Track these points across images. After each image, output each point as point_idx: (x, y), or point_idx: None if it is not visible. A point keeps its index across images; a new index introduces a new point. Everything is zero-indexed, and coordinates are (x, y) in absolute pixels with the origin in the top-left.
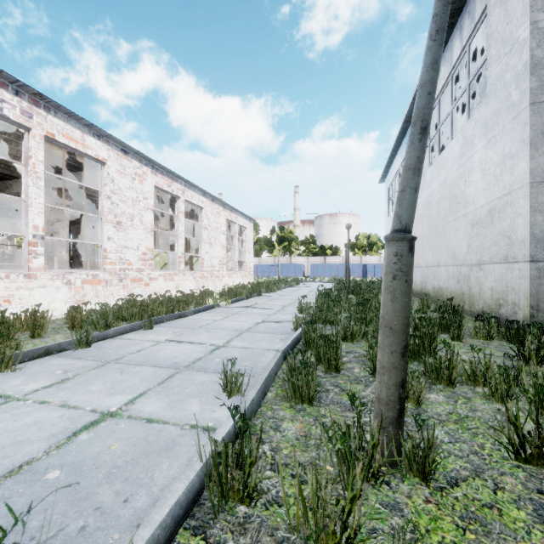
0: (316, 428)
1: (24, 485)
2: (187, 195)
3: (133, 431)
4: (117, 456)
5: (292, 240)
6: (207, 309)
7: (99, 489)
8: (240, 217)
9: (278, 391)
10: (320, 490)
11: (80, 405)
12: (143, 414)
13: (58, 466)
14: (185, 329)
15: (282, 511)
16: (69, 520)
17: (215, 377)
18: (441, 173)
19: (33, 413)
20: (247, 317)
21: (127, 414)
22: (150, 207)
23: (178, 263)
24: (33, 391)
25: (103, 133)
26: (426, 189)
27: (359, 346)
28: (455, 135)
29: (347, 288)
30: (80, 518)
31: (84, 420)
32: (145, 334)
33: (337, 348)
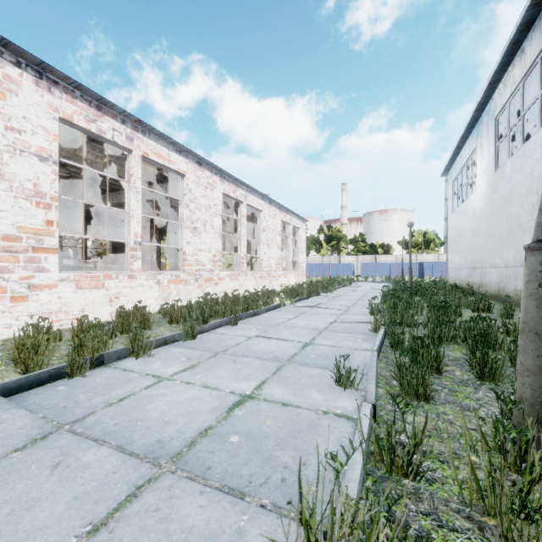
0: (443, 424)
1: (218, 444)
2: (248, 199)
3: (275, 411)
4: (276, 430)
5: (340, 239)
6: (275, 308)
7: (277, 453)
8: (293, 218)
9: (387, 387)
10: (494, 472)
11: (218, 387)
12: (275, 398)
13: (233, 433)
14: (266, 326)
15: (446, 488)
16: (269, 473)
17: (320, 371)
18: (526, 165)
19: (187, 391)
20: (317, 316)
21: (261, 397)
22: (218, 213)
23: (240, 263)
24: (175, 373)
25: (183, 148)
26: (504, 182)
27: (449, 349)
28: (537, 119)
29: (409, 289)
30: (276, 472)
31: (230, 399)
32: (233, 330)
33: (439, 351)
